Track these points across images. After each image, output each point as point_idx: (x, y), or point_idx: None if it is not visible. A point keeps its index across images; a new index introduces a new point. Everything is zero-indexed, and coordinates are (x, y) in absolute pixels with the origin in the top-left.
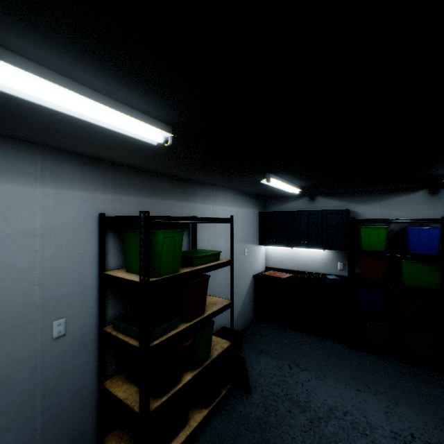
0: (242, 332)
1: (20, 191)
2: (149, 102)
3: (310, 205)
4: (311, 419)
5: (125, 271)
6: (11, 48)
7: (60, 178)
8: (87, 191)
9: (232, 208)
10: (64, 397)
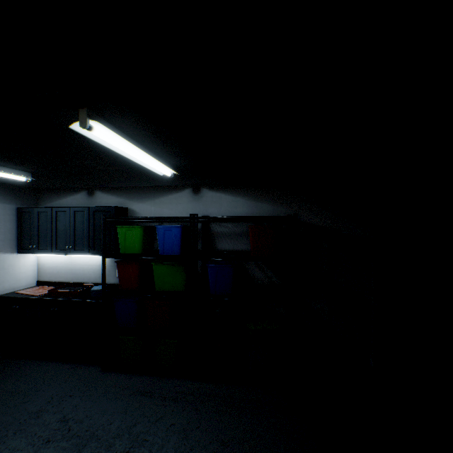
0: None
1: None
2: None
3: (89, 200)
4: None
5: None
6: None
7: None
8: None
9: None
10: None
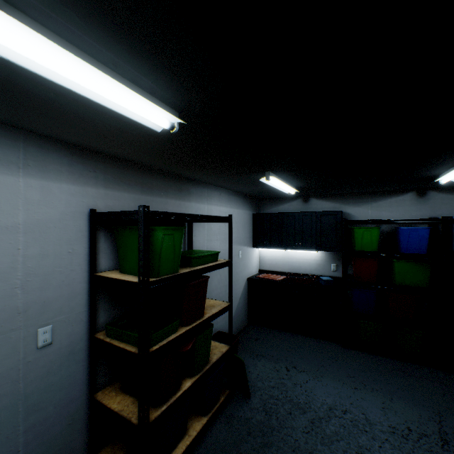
0: (238, 336)
1: None
2: (159, 80)
3: (304, 206)
4: (312, 420)
5: (119, 272)
6: None
7: (46, 169)
8: (76, 184)
9: (226, 209)
10: (50, 413)
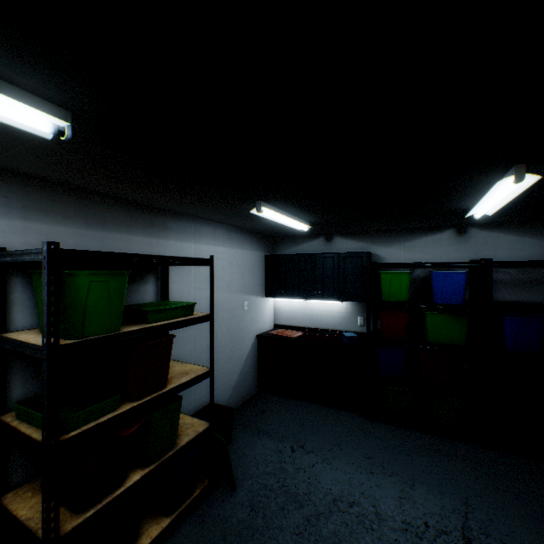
0: (234, 409)
1: None
2: None
3: (326, 246)
4: (308, 516)
5: (37, 332)
6: None
7: None
8: None
9: (225, 249)
10: None
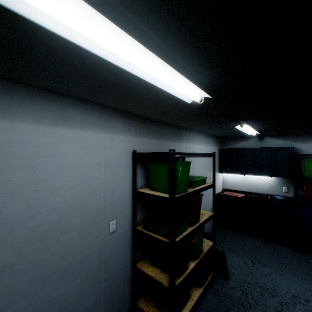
0: None
1: (94, 136)
2: (205, 74)
3: (259, 143)
4: (280, 302)
5: (149, 190)
6: (147, 44)
7: (113, 127)
8: (126, 135)
9: (203, 146)
10: (115, 272)
